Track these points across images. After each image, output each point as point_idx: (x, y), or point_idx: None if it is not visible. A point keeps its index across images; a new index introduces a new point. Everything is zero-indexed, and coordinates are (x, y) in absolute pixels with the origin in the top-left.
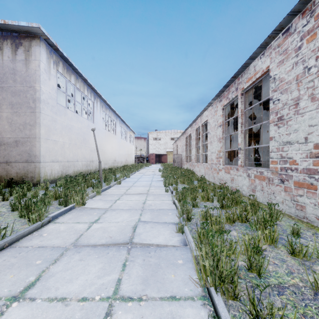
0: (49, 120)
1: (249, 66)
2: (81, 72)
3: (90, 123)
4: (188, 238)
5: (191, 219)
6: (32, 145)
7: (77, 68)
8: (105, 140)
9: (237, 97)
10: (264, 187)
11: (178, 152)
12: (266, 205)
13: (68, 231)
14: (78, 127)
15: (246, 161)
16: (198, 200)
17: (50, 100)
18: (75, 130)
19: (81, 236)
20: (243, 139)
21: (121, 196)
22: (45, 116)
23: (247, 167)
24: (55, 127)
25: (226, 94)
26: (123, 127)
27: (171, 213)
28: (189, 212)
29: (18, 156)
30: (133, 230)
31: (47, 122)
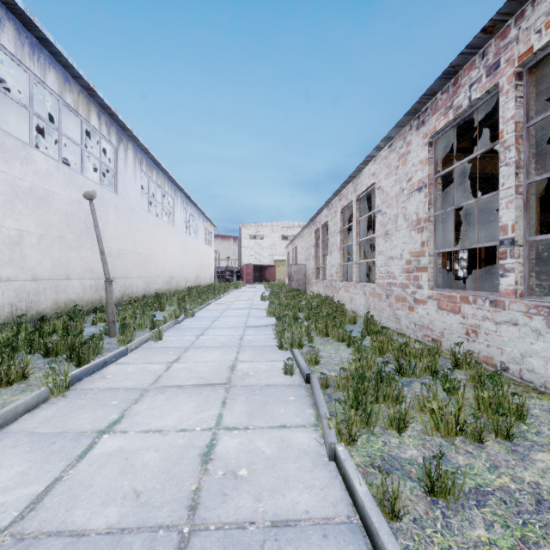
0: None
1: None
2: (76, 65)
3: (108, 194)
4: None
5: None
6: None
7: (62, 52)
8: (147, 235)
9: (490, 95)
10: None
11: (298, 260)
12: None
13: None
14: (69, 197)
15: (530, 278)
16: (413, 424)
17: None
18: (60, 204)
19: None
20: (522, 212)
21: (134, 402)
22: None
23: (546, 299)
24: None
25: (445, 99)
26: (190, 211)
27: None
28: None
29: None
30: None
31: None
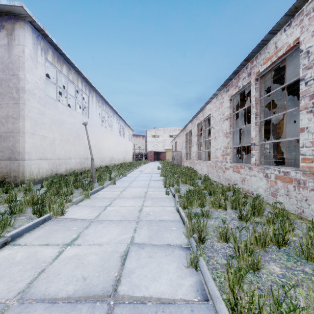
0: (36, 113)
1: (268, 43)
2: (74, 62)
3: (85, 119)
4: (211, 288)
5: (205, 239)
6: (15, 140)
7: (69, 58)
8: (101, 137)
9: (249, 84)
10: (290, 191)
11: (177, 149)
12: (294, 214)
13: (25, 262)
14: (70, 122)
15: (261, 158)
16: (207, 206)
17: (37, 91)
18: (67, 125)
19: (41, 273)
20: (258, 132)
21: (113, 200)
22: (30, 109)
23: (264, 166)
24: (43, 121)
25: (235, 82)
26: (121, 124)
27: (175, 227)
28: (202, 230)
29: (0, 153)
30: (121, 262)
31: (33, 115)
